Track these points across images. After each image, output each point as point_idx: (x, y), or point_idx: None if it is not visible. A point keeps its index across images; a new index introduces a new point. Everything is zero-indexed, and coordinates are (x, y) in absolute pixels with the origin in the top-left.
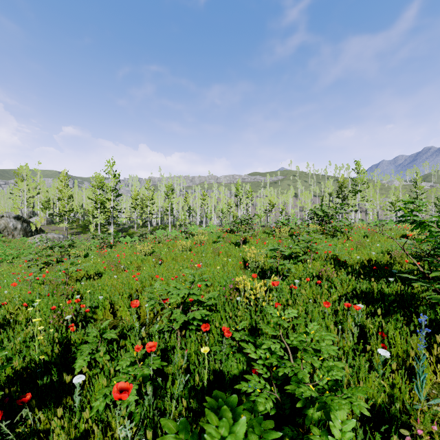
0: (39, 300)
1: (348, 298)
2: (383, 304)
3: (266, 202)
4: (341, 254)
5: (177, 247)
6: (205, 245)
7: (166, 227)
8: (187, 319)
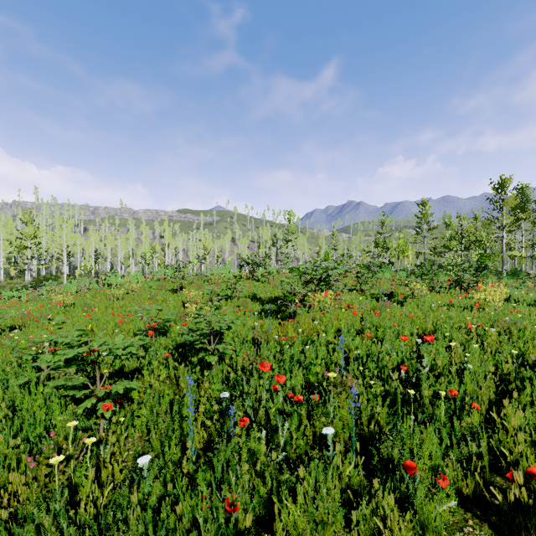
0: (12, 334)
1: (253, 313)
2: (271, 314)
3: (200, 247)
4: (260, 293)
5: (108, 296)
6: (138, 294)
7: (56, 278)
8: (160, 323)
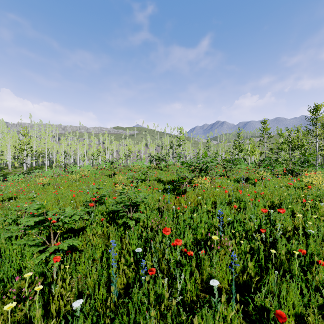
0: (7, 203)
1: (158, 190)
2: (170, 191)
3: (126, 149)
4: (163, 178)
5: (69, 179)
6: (88, 178)
7: (41, 168)
8: (99, 197)
